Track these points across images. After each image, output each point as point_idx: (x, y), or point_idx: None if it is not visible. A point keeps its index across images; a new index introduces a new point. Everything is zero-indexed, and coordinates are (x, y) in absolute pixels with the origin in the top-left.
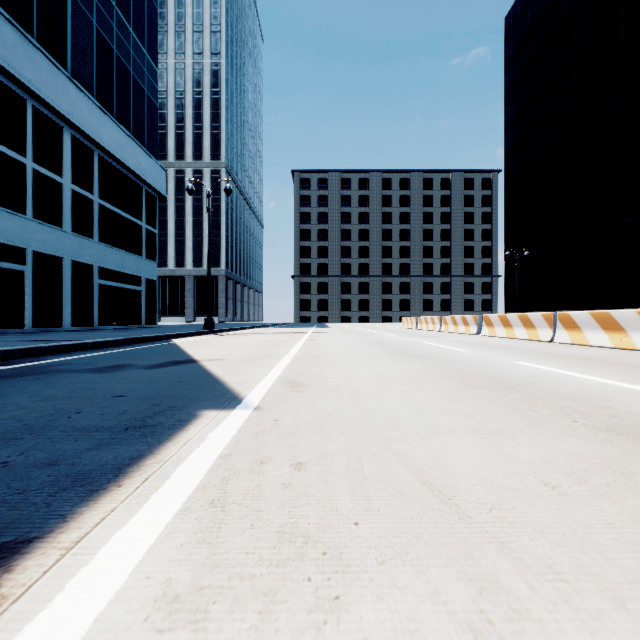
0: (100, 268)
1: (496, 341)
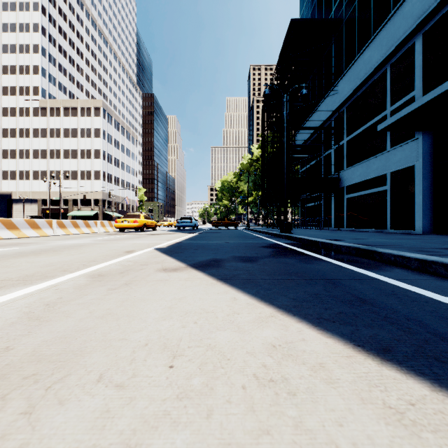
0: None
1: None
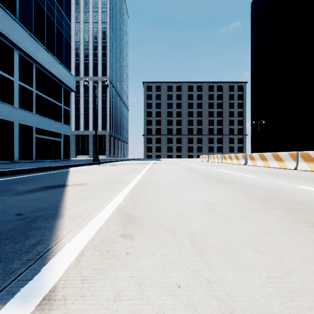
0: (37, 128)
1: (261, 169)
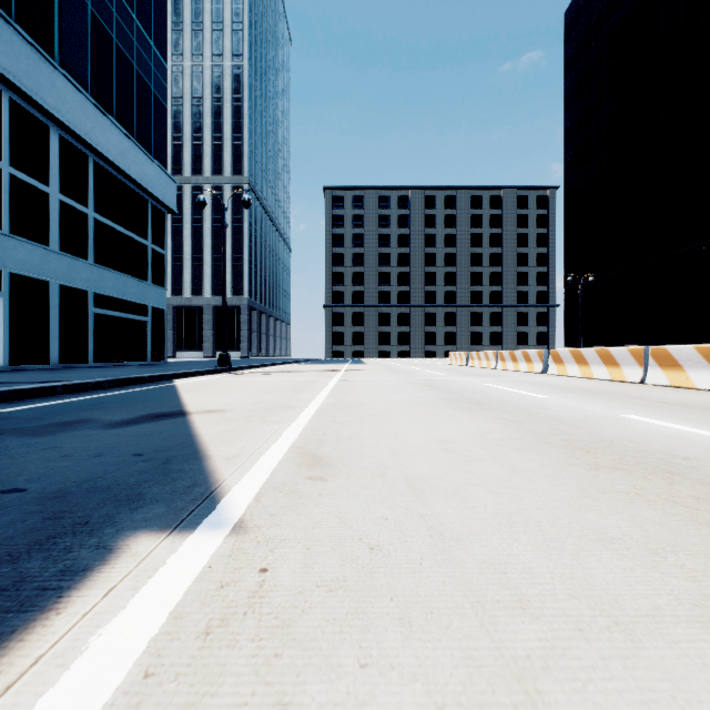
0: (96, 294)
1: (572, 382)
